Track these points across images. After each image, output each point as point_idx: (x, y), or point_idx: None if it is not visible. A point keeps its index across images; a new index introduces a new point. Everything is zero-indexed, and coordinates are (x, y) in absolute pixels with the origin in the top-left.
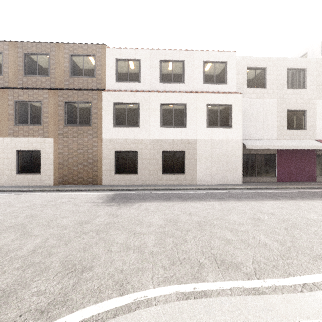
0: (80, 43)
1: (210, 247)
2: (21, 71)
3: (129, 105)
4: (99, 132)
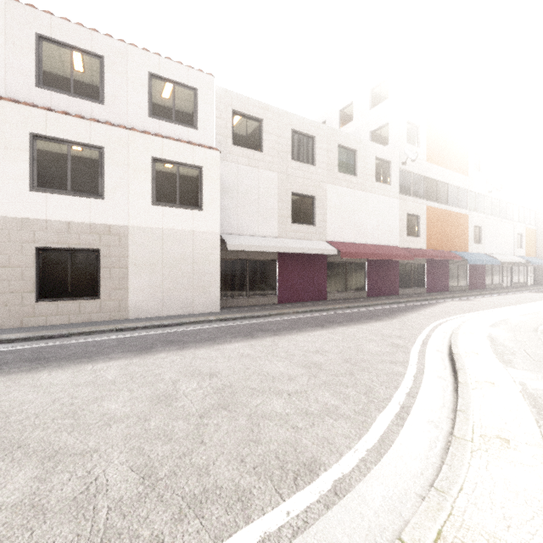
0: None
1: None
2: None
3: None
4: None
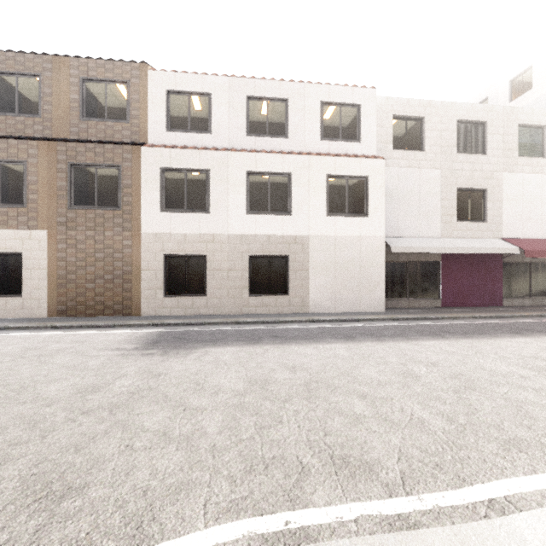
0: (100, 58)
1: (324, 431)
2: None
3: (190, 173)
4: (135, 221)
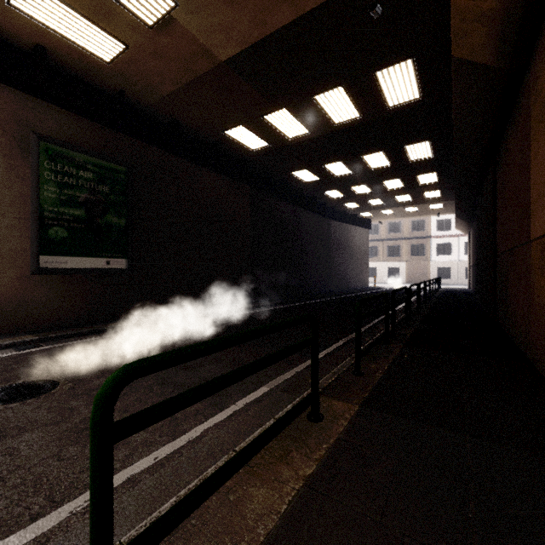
0: None
1: None
2: (387, 231)
3: (445, 244)
4: (428, 258)
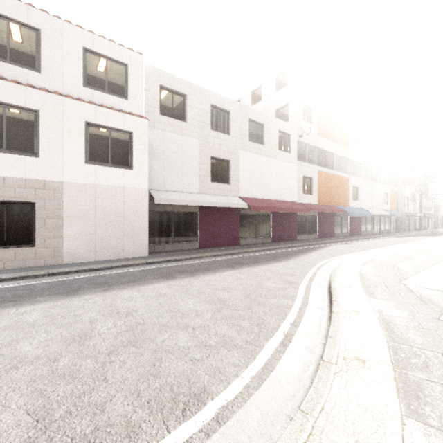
0: None
1: None
2: None
3: None
4: None
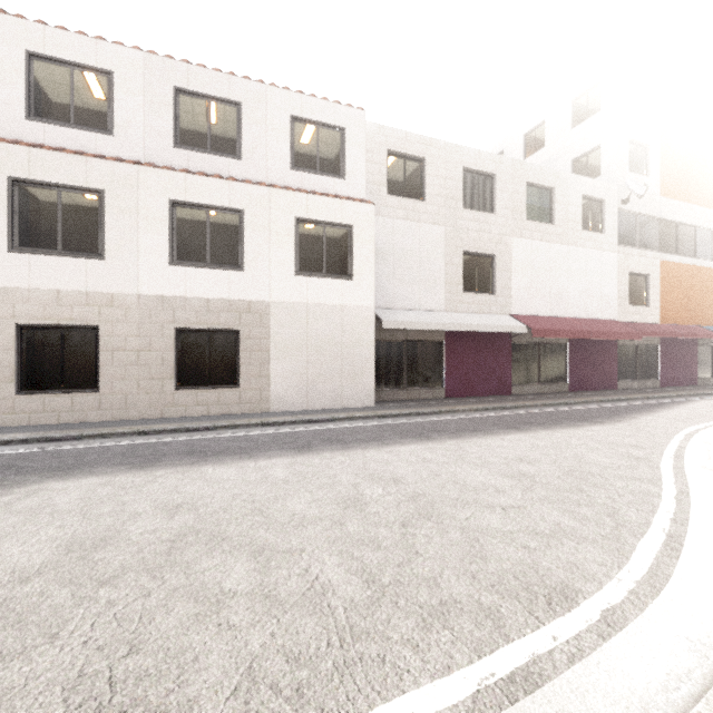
0: None
1: (132, 644)
2: None
3: (68, 192)
4: None
